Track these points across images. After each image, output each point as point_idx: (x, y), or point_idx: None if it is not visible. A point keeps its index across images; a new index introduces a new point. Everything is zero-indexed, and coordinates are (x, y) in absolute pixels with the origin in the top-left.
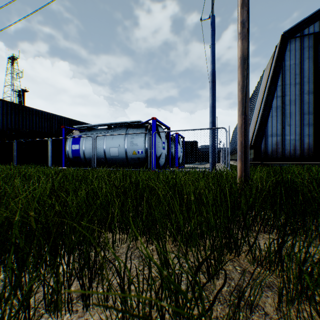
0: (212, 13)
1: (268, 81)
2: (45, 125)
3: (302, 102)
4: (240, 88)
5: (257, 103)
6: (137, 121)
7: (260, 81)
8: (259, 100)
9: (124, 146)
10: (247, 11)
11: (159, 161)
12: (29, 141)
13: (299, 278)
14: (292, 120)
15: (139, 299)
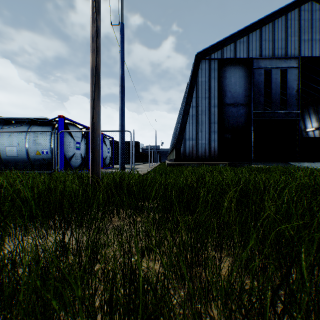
0: (122, 20)
1: (186, 93)
2: None
3: (210, 113)
4: (91, 96)
5: None
6: (42, 118)
7: (185, 91)
8: None
9: (25, 145)
10: (96, 27)
11: (72, 162)
12: None
13: None
14: (204, 127)
15: None
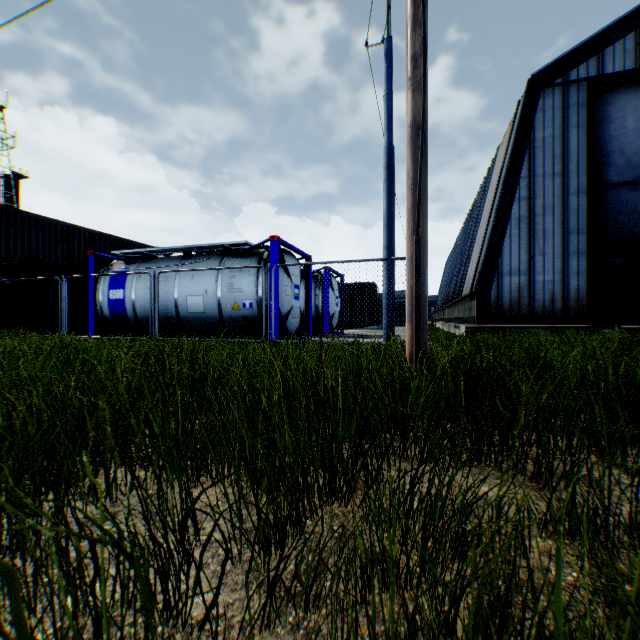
0: (388, 33)
1: (504, 169)
2: (59, 248)
3: (566, 209)
4: (411, 183)
5: (485, 211)
6: (242, 243)
7: (492, 167)
8: (489, 205)
9: (215, 293)
10: (423, 36)
11: (287, 323)
12: (19, 282)
13: (403, 543)
14: (548, 244)
15: (54, 589)
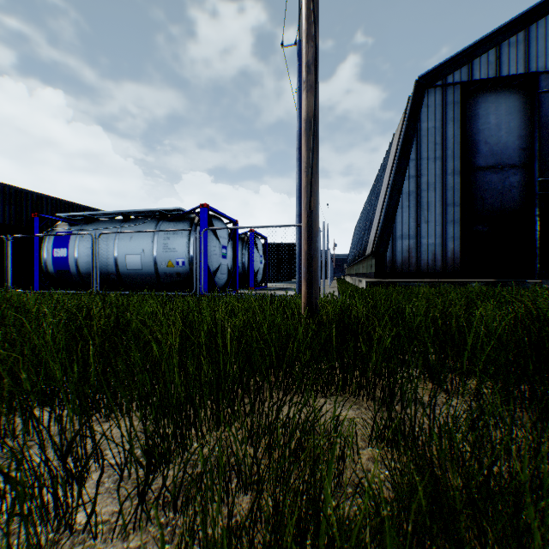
0: (300, 36)
1: (397, 152)
2: (6, 209)
3: (445, 187)
4: (305, 167)
5: (383, 185)
6: (176, 209)
7: (389, 150)
8: (386, 181)
9: (152, 252)
10: (314, 48)
11: (216, 278)
12: None
13: (254, 456)
14: (431, 214)
15: None
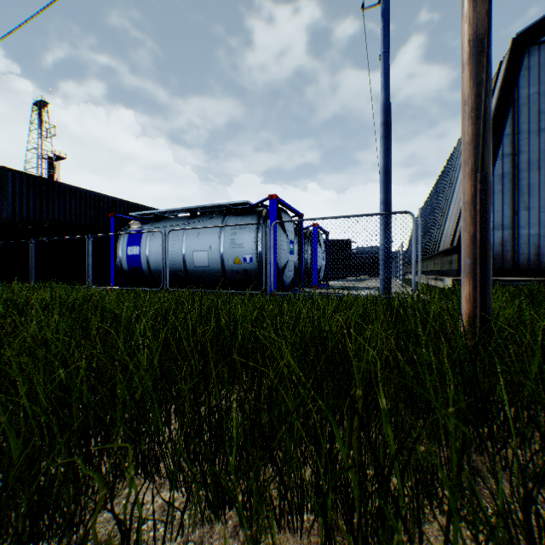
0: None
1: None
2: (87, 213)
3: None
4: (470, 111)
5: None
6: (243, 202)
7: None
8: None
9: (218, 248)
10: None
11: (283, 275)
12: (55, 241)
13: None
14: (533, 198)
15: None
